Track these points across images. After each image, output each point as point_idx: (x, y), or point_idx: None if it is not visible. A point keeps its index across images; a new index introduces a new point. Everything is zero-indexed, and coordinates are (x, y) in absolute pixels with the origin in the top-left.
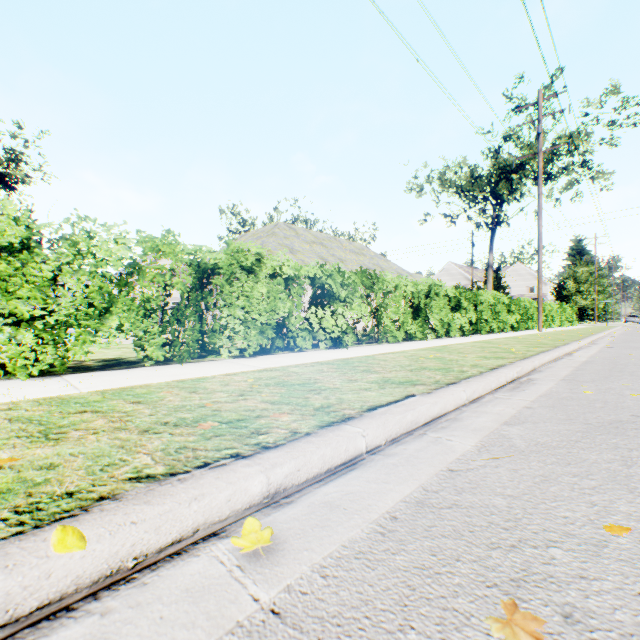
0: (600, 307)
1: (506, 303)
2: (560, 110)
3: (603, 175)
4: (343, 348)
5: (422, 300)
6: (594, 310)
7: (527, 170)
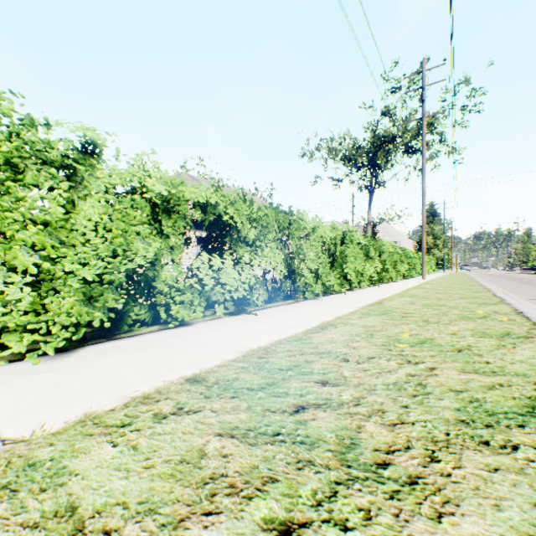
0: (446, 258)
1: (399, 253)
2: (441, 80)
3: (457, 150)
4: (251, 313)
5: (339, 247)
6: (443, 260)
7: (400, 142)
